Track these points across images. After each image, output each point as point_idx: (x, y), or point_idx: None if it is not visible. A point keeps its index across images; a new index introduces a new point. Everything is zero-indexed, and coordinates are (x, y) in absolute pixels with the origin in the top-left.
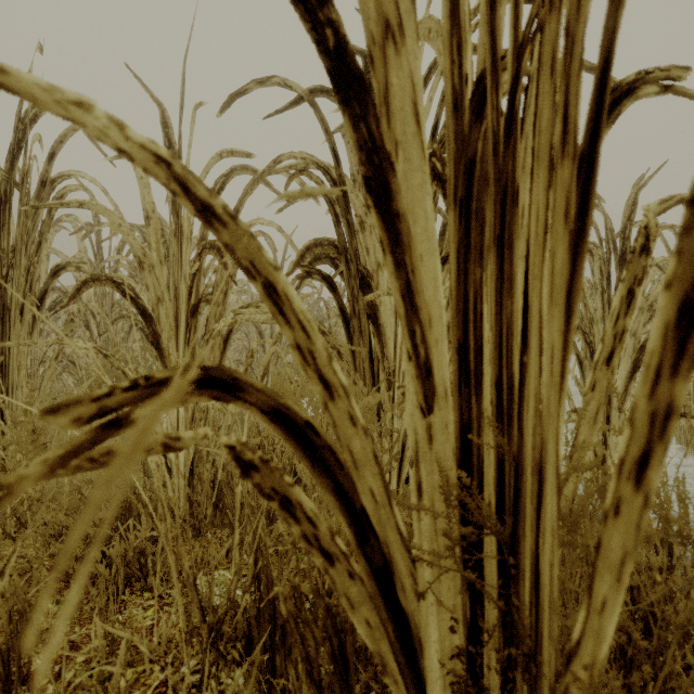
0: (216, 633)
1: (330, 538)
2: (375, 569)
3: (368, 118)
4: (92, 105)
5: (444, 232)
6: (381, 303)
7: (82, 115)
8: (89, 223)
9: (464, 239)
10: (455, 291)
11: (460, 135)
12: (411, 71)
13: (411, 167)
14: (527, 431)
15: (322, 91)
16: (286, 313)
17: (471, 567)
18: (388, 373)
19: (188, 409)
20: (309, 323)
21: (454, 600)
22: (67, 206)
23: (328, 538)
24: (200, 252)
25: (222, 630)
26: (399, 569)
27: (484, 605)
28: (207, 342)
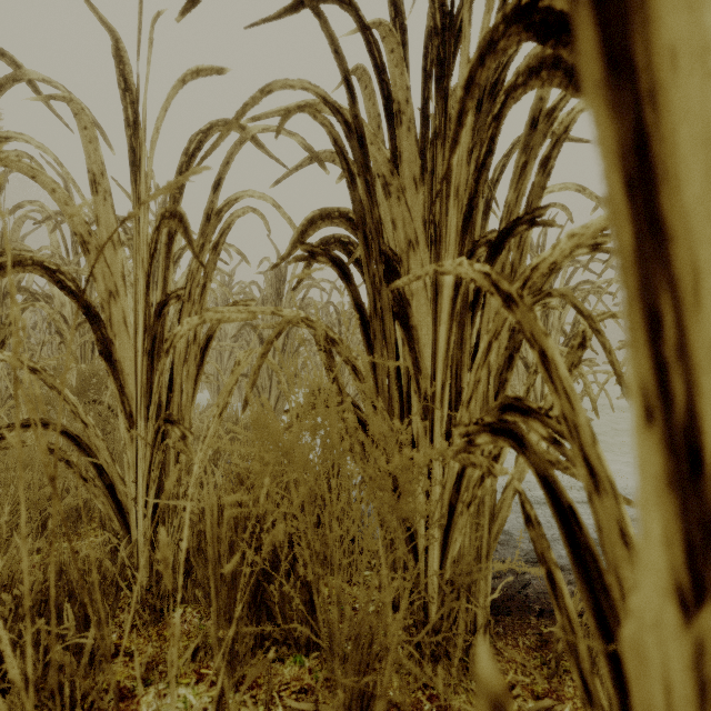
0: None
1: None
2: None
3: None
4: None
5: (487, 210)
6: (413, 296)
7: None
8: (59, 213)
9: None
10: None
11: None
12: None
13: None
14: None
15: None
16: None
17: None
18: (427, 397)
19: (146, 444)
20: None
21: None
22: None
23: None
24: (157, 224)
25: None
26: None
27: None
28: (166, 351)
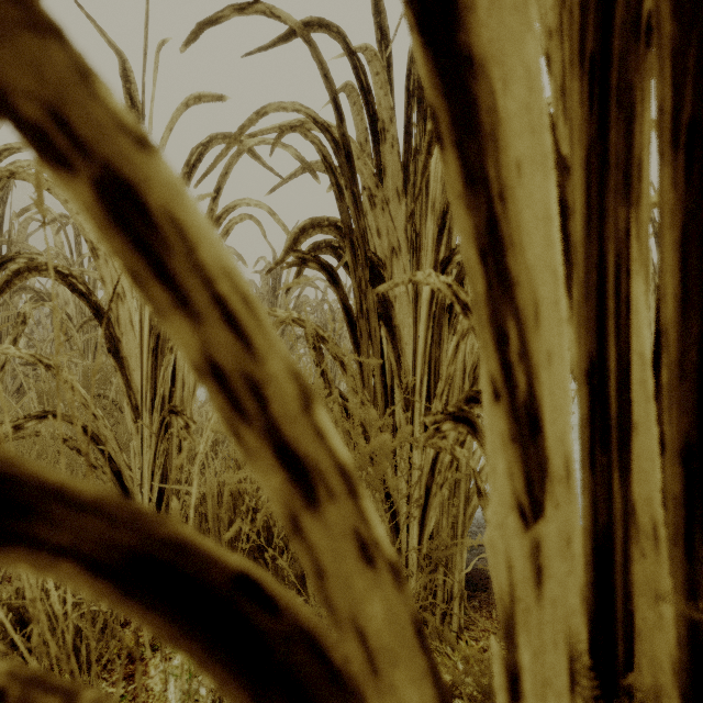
0: None
1: None
2: None
3: None
4: None
5: None
6: (396, 299)
7: None
8: (64, 215)
9: (597, 142)
10: (582, 249)
11: None
12: None
13: None
14: None
15: (320, 25)
16: (176, 284)
17: None
18: (407, 391)
19: (151, 434)
20: (247, 313)
21: None
22: None
23: None
24: None
25: None
26: None
27: None
28: (171, 349)
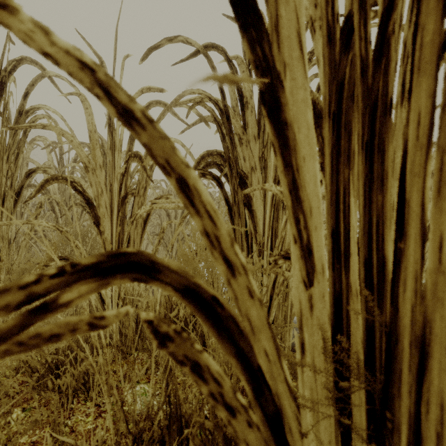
0: (138, 441)
1: (232, 395)
2: (269, 418)
3: (262, 43)
4: (17, 11)
5: None
6: (253, 195)
7: (7, 19)
8: (54, 142)
9: (336, 145)
10: (329, 186)
11: (332, 61)
12: (295, 7)
13: (296, 85)
14: (403, 307)
15: (213, 47)
16: (196, 206)
17: (341, 409)
18: (260, 245)
19: None
20: (215, 214)
21: (329, 436)
22: (34, 128)
23: (230, 396)
24: (127, 159)
25: (142, 438)
26: (287, 416)
27: (351, 438)
28: (132, 222)
